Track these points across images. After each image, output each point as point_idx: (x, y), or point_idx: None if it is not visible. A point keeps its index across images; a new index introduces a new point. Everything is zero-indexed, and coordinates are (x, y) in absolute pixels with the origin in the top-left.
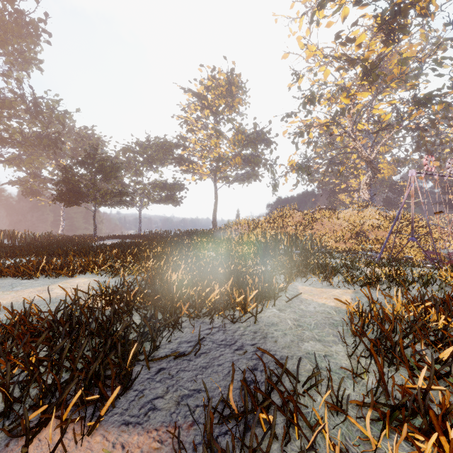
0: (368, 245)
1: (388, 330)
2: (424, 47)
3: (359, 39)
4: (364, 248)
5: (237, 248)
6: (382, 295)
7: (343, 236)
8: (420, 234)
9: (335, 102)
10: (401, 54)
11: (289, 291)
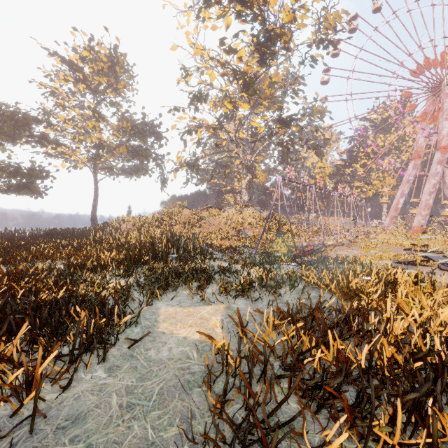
0: (247, 241)
1: (259, 395)
2: (286, 78)
3: (240, 52)
4: (244, 244)
5: (102, 254)
6: (255, 307)
7: (227, 234)
8: (284, 231)
9: (220, 105)
10: (271, 77)
11: (145, 320)
